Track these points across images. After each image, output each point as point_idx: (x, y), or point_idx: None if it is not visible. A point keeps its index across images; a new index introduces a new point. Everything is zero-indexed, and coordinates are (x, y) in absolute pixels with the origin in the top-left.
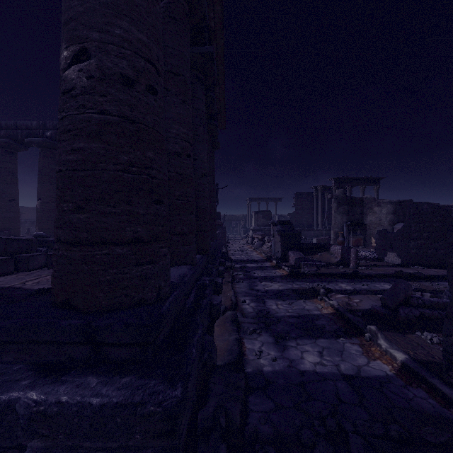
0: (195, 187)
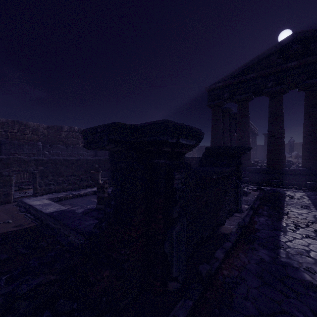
0: (267, 142)
